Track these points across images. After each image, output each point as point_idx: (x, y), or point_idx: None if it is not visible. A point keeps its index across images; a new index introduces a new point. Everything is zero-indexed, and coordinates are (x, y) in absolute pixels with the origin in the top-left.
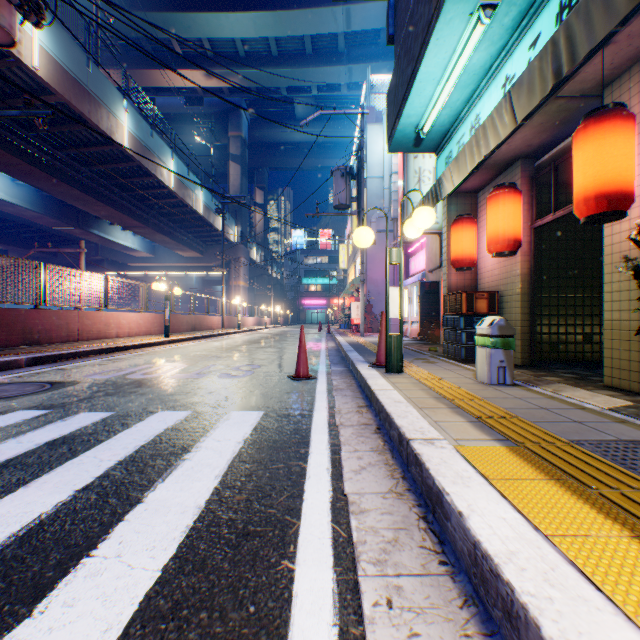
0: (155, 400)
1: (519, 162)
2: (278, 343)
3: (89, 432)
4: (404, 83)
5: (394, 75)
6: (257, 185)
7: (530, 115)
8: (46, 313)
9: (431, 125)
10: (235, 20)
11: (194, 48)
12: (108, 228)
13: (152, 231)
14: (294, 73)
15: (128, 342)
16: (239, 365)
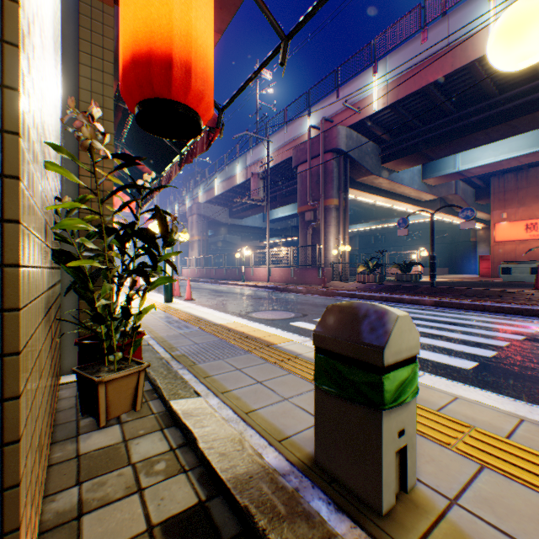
0: None
1: None
2: None
3: (452, 339)
4: None
5: None
6: None
7: None
8: None
9: None
10: None
11: None
12: None
13: None
14: None
15: None
16: None
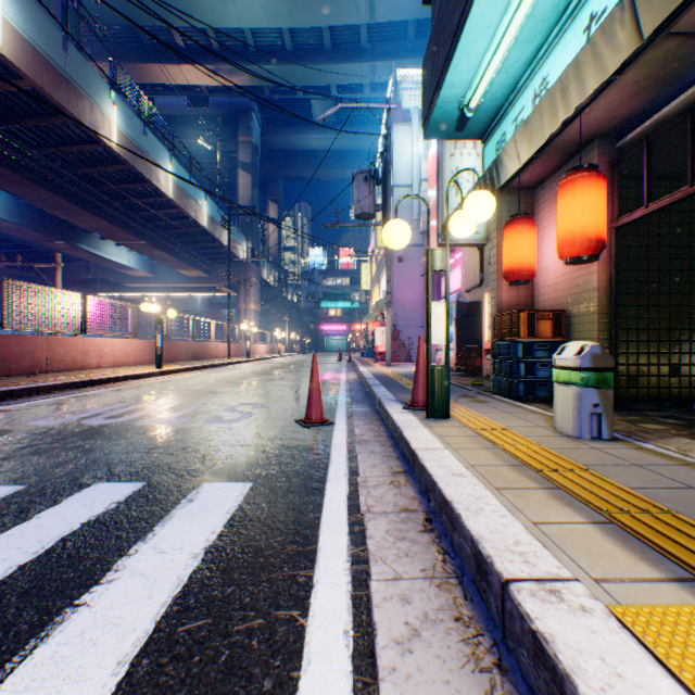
0: (99, 462)
1: (596, 142)
2: (290, 374)
3: None
4: (447, 39)
5: (432, 36)
6: (270, 198)
7: (626, 65)
8: (2, 339)
9: (480, 99)
10: (244, 7)
11: (198, 40)
12: (99, 243)
13: (149, 246)
14: (311, 70)
15: (108, 374)
16: (236, 404)
